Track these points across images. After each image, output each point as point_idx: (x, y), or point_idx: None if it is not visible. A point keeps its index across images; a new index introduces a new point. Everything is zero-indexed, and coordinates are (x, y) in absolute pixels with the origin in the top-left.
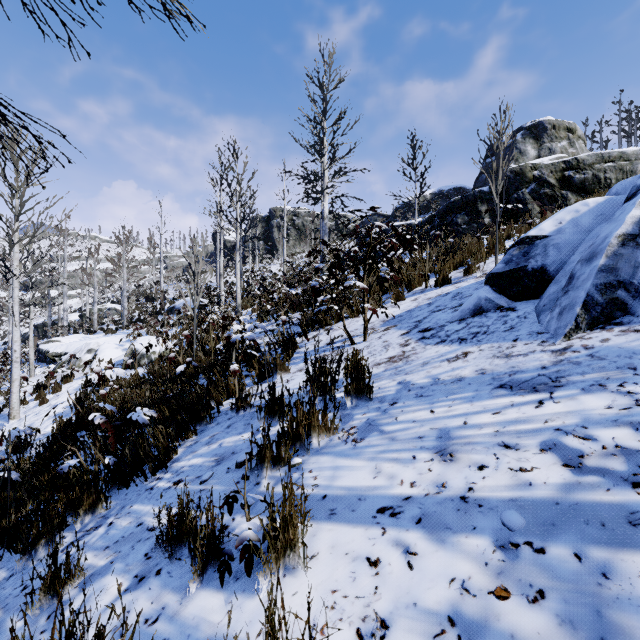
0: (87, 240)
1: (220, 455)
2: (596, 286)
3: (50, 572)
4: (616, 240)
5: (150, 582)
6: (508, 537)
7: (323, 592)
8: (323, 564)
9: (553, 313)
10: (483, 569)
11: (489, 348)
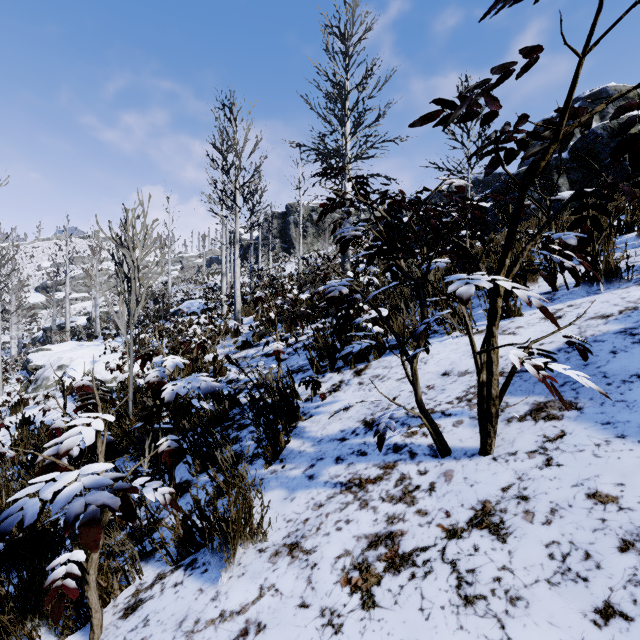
0: (93, 239)
1: None
2: None
3: None
4: None
5: None
6: None
7: None
8: None
9: None
10: None
11: None
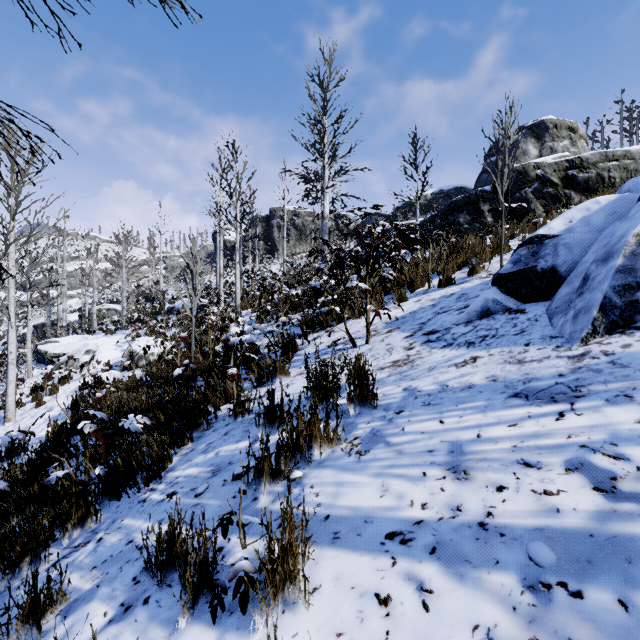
0: (86, 240)
1: (216, 465)
2: (614, 288)
3: (29, 599)
4: (634, 239)
5: (137, 612)
6: (537, 575)
7: (327, 635)
8: (326, 599)
9: (567, 316)
10: (511, 615)
11: (499, 353)
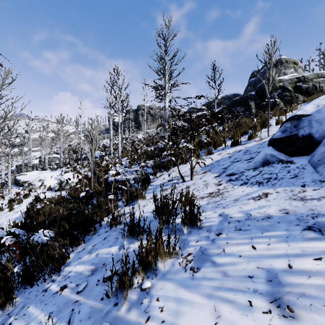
0: (42, 121)
1: (95, 265)
2: None
3: None
4: None
5: None
6: None
7: None
8: None
9: None
10: None
11: (283, 191)
